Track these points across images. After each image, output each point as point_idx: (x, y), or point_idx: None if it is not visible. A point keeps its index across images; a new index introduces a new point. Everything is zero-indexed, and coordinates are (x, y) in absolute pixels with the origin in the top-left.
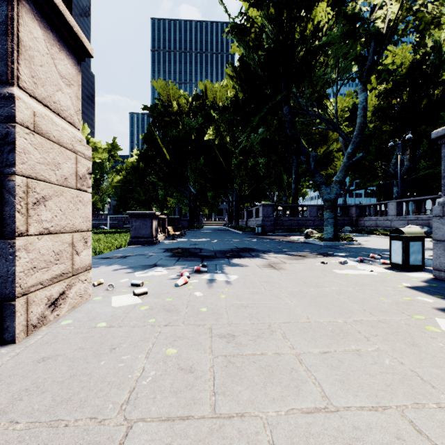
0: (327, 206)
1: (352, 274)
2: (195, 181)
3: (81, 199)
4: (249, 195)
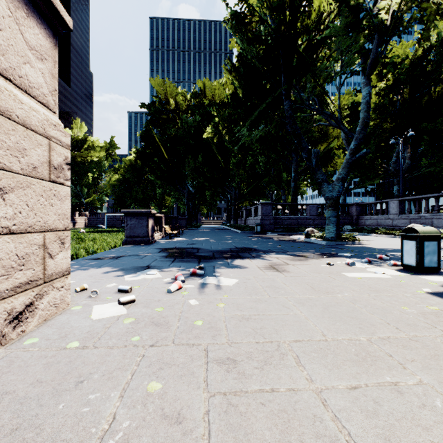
0: (329, 205)
1: (362, 277)
2: (193, 179)
3: (55, 193)
4: (248, 194)
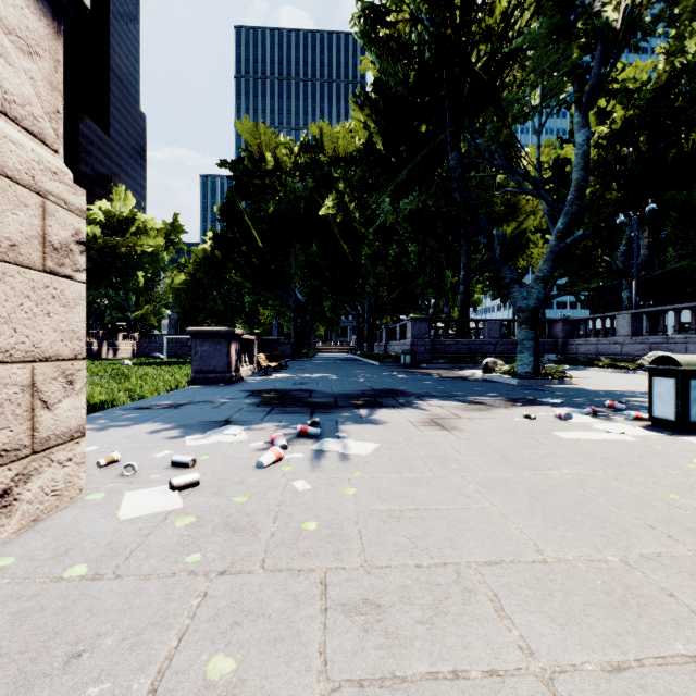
0: (523, 320)
1: (588, 439)
2: (304, 281)
3: (56, 294)
4: (391, 304)
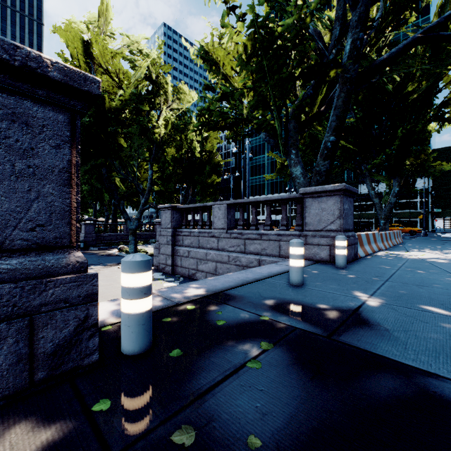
0: (131, 233)
1: None
2: None
3: None
4: None
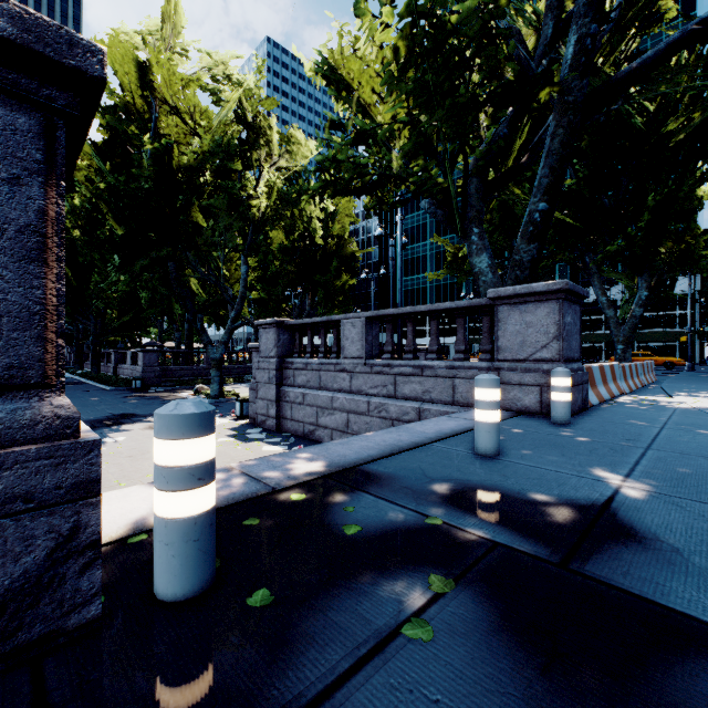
0: (214, 365)
1: None
2: None
3: None
4: (121, 327)
